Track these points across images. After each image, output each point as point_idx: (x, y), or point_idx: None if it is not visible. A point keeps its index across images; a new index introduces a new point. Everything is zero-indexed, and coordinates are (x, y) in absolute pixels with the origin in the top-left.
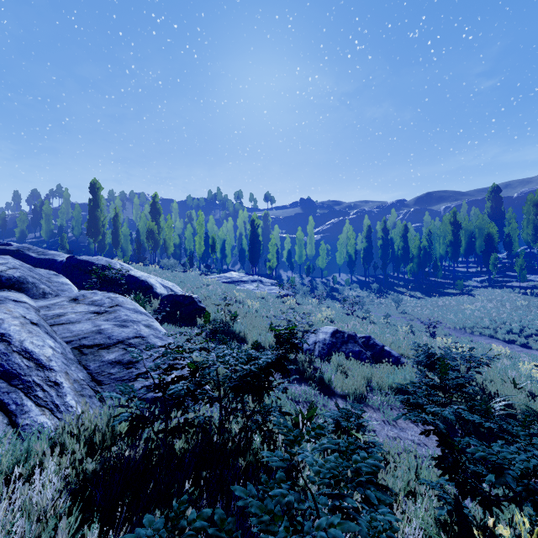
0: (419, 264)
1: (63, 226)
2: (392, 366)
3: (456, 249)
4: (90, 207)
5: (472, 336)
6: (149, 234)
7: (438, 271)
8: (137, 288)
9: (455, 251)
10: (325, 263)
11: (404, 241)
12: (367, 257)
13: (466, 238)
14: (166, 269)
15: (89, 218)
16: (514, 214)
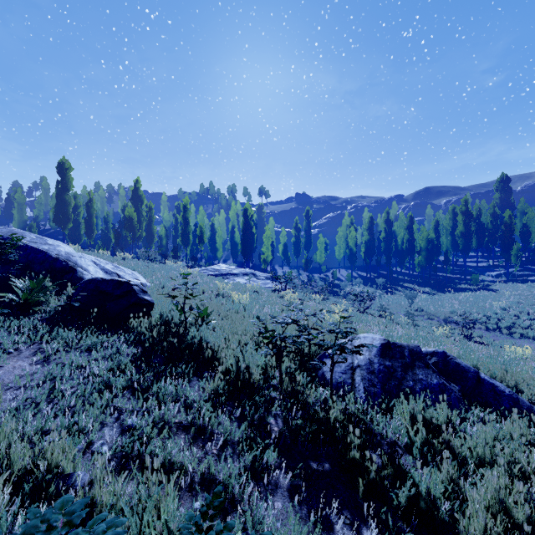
0: (427, 257)
1: (38, 217)
2: (507, 415)
3: (468, 240)
4: (57, 190)
5: (511, 339)
6: (127, 221)
7: (449, 264)
8: (47, 271)
9: (466, 243)
10: (324, 258)
11: (410, 233)
12: (369, 251)
13: (476, 230)
14: (143, 260)
15: (56, 202)
16: (526, 205)
